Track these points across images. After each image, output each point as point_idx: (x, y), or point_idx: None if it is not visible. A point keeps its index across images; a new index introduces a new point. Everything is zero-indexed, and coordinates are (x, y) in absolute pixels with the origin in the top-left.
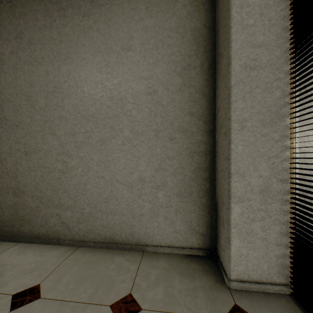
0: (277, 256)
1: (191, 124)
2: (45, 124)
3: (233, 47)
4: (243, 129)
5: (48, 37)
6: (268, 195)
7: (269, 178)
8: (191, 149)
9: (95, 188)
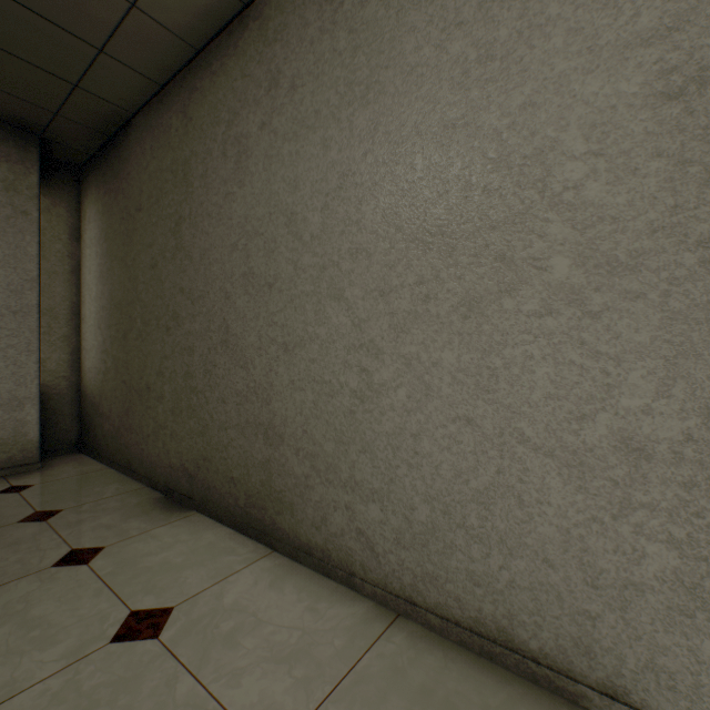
0: None
1: None
2: (322, 275)
3: None
4: None
5: (328, 56)
6: None
7: None
8: None
9: (446, 453)
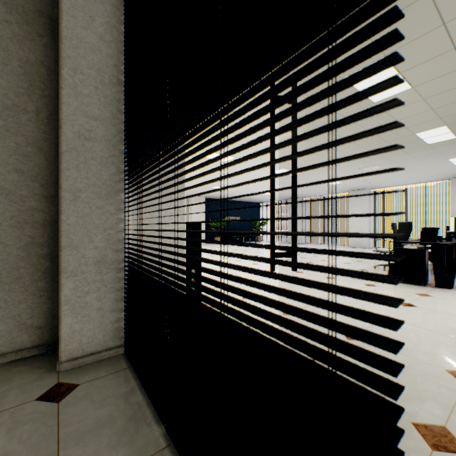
0: (113, 321)
1: (21, 186)
2: None
3: (65, 111)
4: (77, 200)
5: None
6: (104, 265)
7: (105, 249)
8: (20, 219)
9: None
